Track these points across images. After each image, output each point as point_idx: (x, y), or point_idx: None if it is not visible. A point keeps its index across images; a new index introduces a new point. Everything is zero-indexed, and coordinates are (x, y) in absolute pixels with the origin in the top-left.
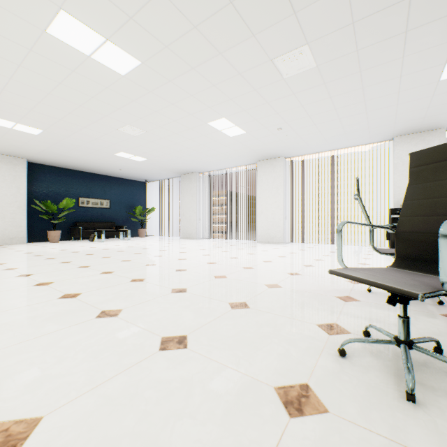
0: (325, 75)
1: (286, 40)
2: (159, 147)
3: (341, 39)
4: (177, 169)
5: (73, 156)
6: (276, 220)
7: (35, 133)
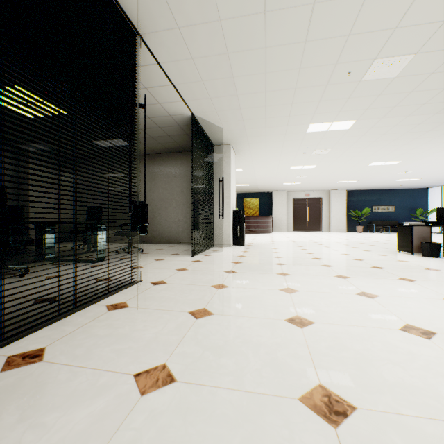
0: None
1: None
2: (426, 173)
3: None
4: None
5: (370, 185)
6: None
7: (354, 182)
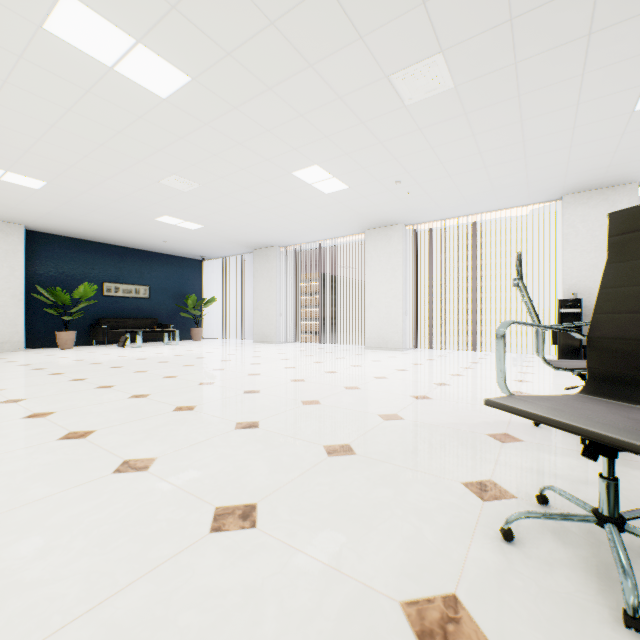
0: (466, 101)
1: (410, 45)
2: (221, 208)
3: (493, 45)
4: (248, 241)
5: (94, 221)
6: (392, 316)
7: (35, 186)
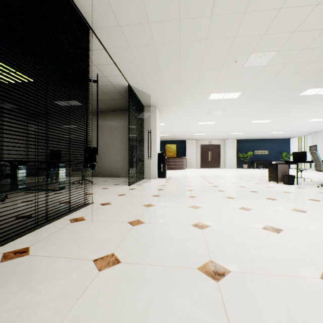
0: None
1: (315, 109)
2: (288, 128)
3: None
4: (305, 132)
5: (252, 136)
6: None
7: (241, 133)
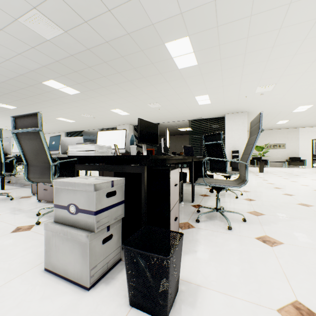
0: None
1: None
2: None
3: None
4: None
5: None
6: None
7: None
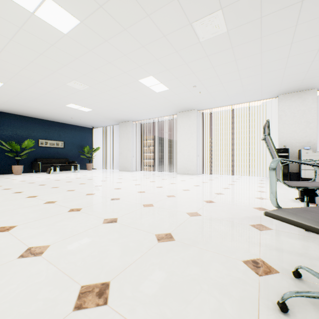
0: (233, 40)
1: (204, 4)
2: (101, 99)
3: (249, 5)
4: (116, 118)
5: (32, 106)
6: (191, 157)
7: None
